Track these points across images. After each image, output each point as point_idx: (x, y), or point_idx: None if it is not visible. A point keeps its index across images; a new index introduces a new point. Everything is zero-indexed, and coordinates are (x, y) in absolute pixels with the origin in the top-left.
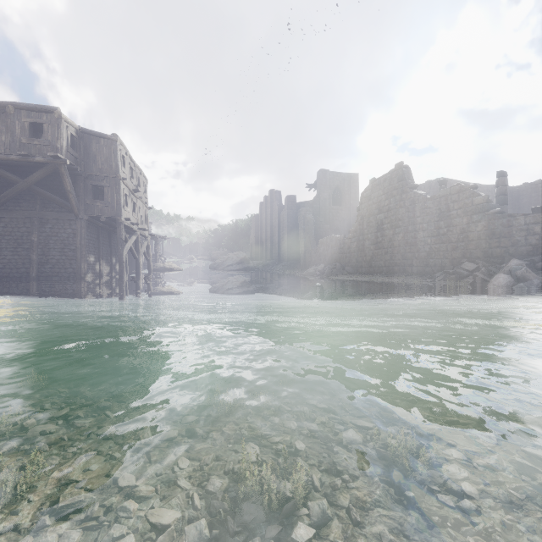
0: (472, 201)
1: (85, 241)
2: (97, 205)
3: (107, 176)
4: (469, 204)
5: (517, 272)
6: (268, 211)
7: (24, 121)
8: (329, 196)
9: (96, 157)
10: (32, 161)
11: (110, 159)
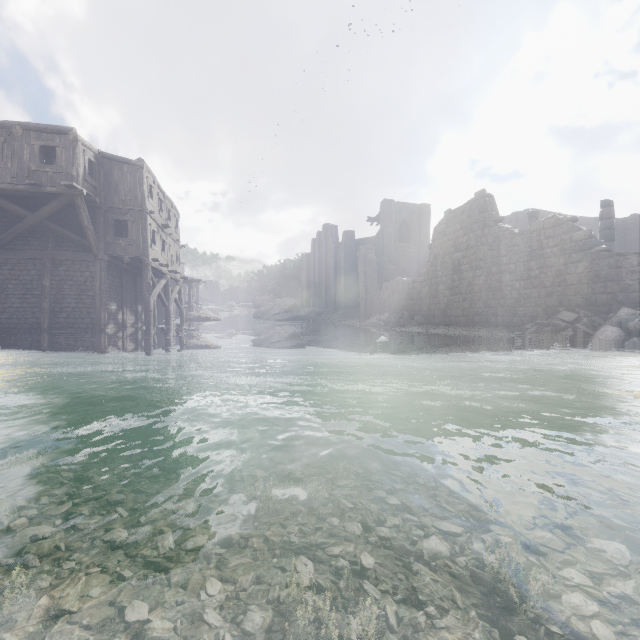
0: (571, 236)
1: (106, 286)
2: (120, 243)
3: (132, 209)
4: (567, 240)
5: (628, 324)
6: (321, 249)
7: (33, 144)
8: (395, 231)
9: (119, 186)
10: (43, 191)
11: (135, 189)
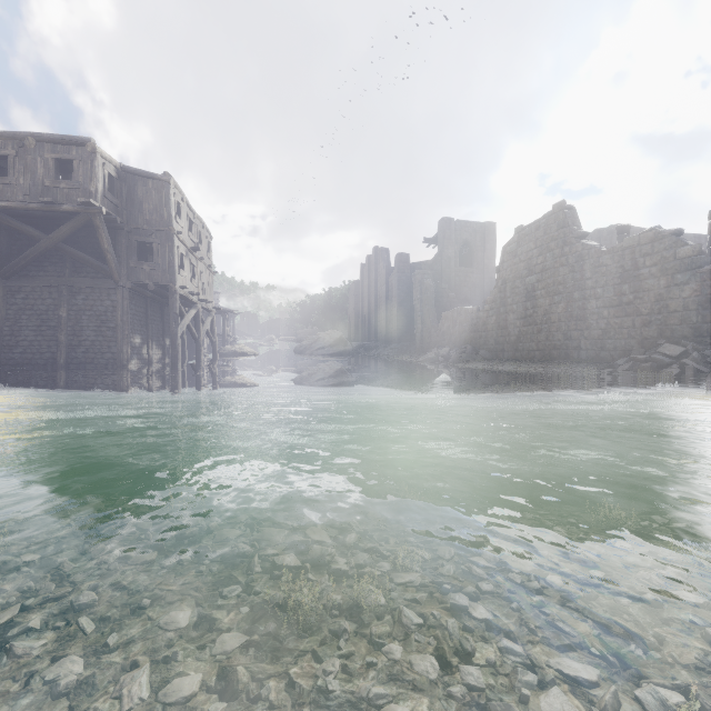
0: (675, 253)
1: (129, 317)
2: (144, 268)
3: (157, 229)
4: (670, 258)
5: None
6: (371, 275)
7: (47, 157)
8: (455, 253)
9: (143, 204)
10: (58, 210)
11: (161, 207)
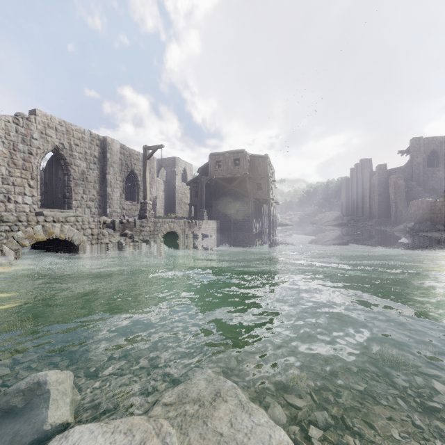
0: None
1: (253, 212)
2: (258, 193)
3: (263, 177)
4: None
5: None
6: (358, 176)
7: (232, 159)
8: (423, 159)
9: (258, 168)
10: (235, 177)
11: (264, 168)
